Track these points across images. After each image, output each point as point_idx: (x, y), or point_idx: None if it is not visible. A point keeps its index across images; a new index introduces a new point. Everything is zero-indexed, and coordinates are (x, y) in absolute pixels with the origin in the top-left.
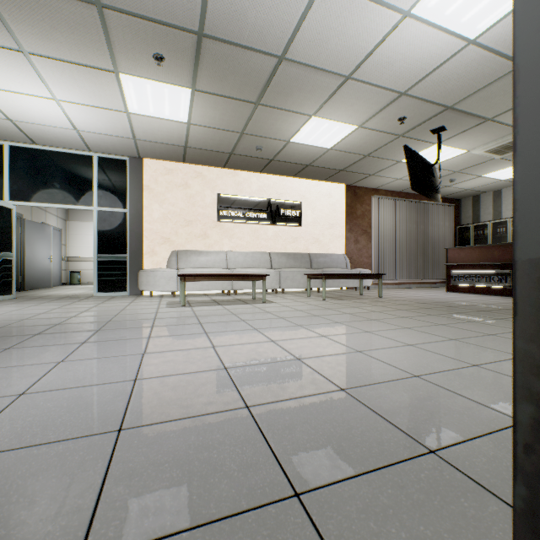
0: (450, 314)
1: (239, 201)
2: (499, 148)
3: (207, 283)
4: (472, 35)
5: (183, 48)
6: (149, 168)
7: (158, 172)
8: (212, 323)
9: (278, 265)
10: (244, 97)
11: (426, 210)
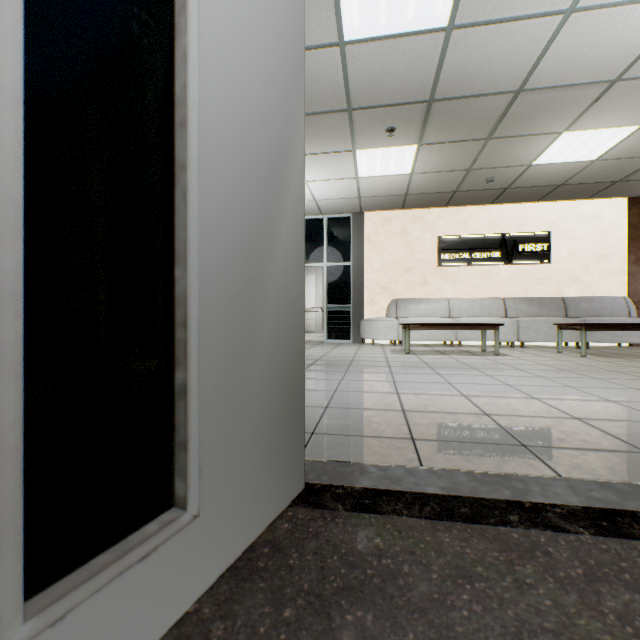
0: None
1: (463, 241)
2: None
3: (427, 332)
4: None
5: (413, 116)
6: (369, 220)
7: (377, 223)
8: (441, 368)
9: (515, 313)
10: (472, 137)
11: None
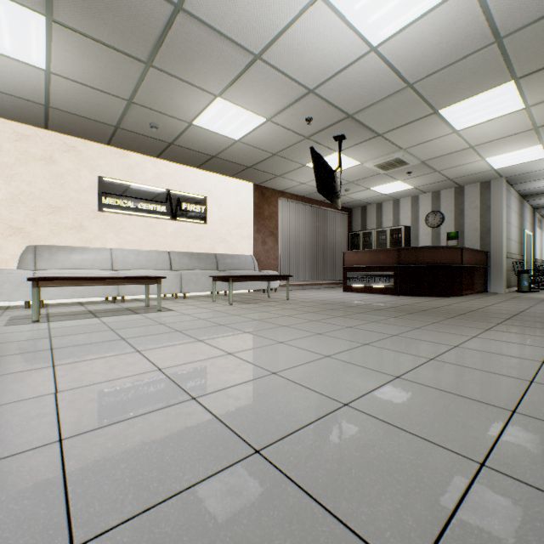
0: (354, 314)
1: (129, 188)
2: (384, 164)
3: (81, 288)
4: (375, 41)
5: None
6: None
7: (2, 135)
8: (71, 347)
9: (180, 266)
10: (130, 50)
11: (326, 216)
